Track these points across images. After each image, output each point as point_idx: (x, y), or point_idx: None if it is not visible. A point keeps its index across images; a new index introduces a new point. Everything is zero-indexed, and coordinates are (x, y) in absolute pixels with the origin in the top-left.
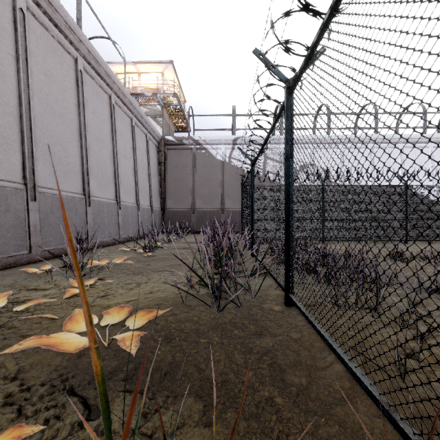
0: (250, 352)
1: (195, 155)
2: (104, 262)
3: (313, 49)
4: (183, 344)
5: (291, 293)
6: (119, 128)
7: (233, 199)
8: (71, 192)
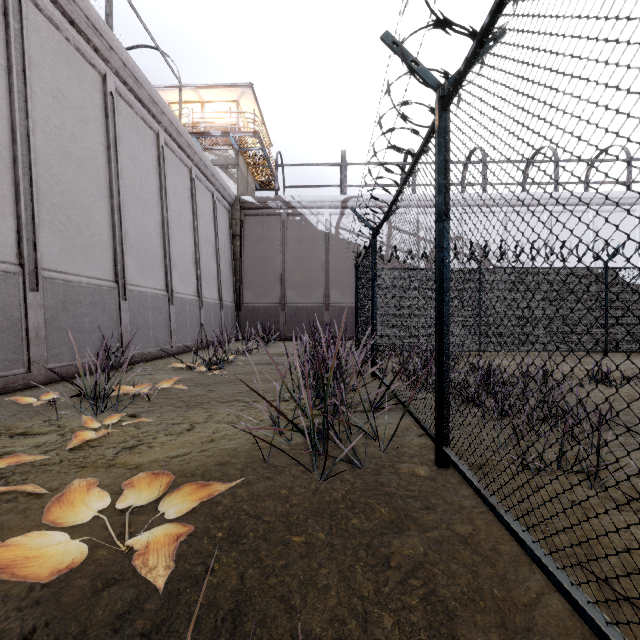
0: (384, 567)
1: (286, 223)
2: (143, 387)
3: (496, 13)
4: (261, 547)
5: (446, 446)
6: (172, 182)
7: (342, 290)
8: (95, 277)
